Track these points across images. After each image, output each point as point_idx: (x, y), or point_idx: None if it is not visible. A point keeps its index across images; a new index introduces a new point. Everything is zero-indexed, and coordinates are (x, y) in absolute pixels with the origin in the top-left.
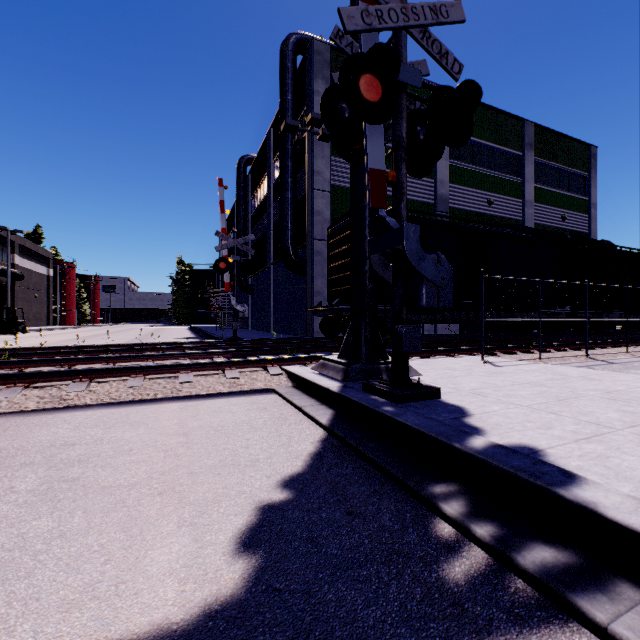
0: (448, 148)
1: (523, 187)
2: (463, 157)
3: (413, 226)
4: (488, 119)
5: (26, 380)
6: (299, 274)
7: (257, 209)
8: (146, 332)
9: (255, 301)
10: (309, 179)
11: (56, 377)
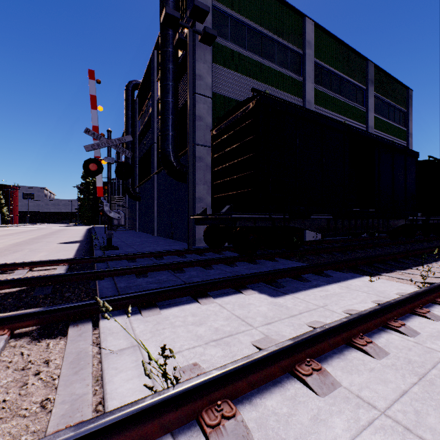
0: (314, 73)
1: (366, 115)
2: (324, 84)
3: None
4: (342, 54)
5: None
6: (180, 180)
7: (143, 127)
8: (41, 234)
9: (141, 207)
10: (191, 78)
11: None
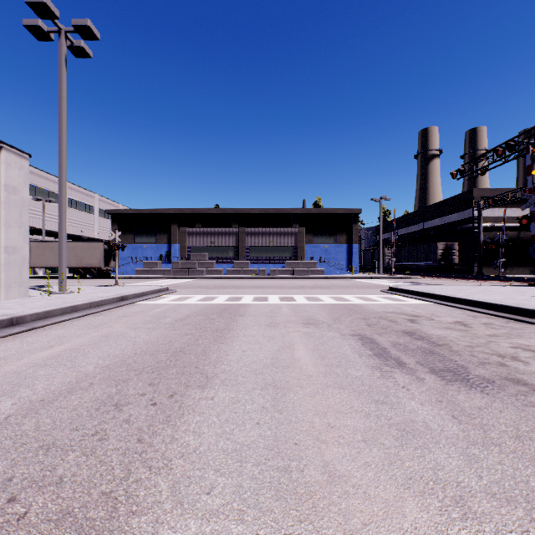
0: None
1: None
2: None
3: (531, 248)
4: None
5: (514, 281)
6: None
7: None
8: None
9: None
10: None
11: (519, 281)
